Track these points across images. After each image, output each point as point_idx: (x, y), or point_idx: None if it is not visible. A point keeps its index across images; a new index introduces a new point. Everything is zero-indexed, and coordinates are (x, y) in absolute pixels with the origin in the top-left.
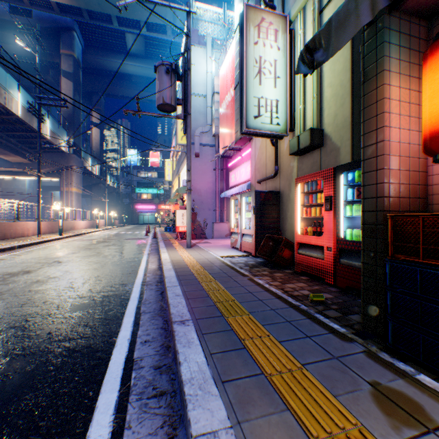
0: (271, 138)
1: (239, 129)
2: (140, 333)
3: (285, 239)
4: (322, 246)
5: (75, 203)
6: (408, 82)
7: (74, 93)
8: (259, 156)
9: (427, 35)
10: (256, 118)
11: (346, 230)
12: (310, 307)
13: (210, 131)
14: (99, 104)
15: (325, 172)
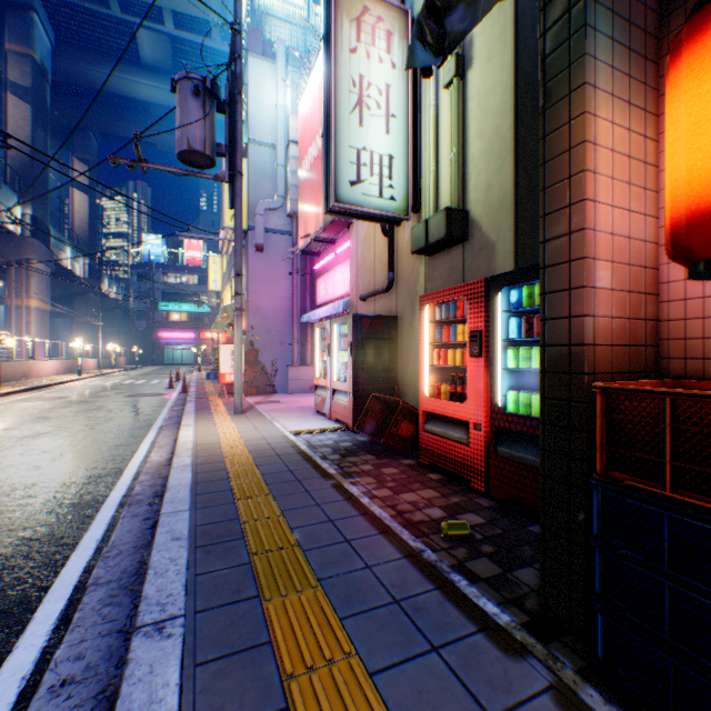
0: (381, 223)
1: (324, 204)
2: (62, 653)
3: (404, 404)
4: (465, 420)
5: (37, 328)
6: (627, 115)
7: (34, 126)
8: (364, 253)
9: (659, 28)
10: (353, 185)
11: (508, 394)
12: (442, 553)
13: (283, 207)
14: (87, 150)
15: (471, 286)
